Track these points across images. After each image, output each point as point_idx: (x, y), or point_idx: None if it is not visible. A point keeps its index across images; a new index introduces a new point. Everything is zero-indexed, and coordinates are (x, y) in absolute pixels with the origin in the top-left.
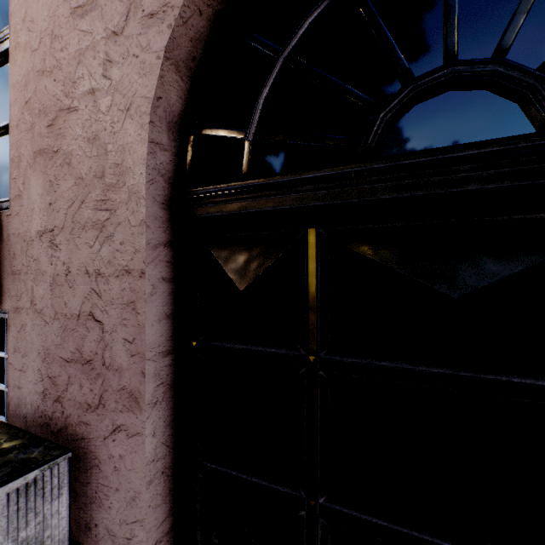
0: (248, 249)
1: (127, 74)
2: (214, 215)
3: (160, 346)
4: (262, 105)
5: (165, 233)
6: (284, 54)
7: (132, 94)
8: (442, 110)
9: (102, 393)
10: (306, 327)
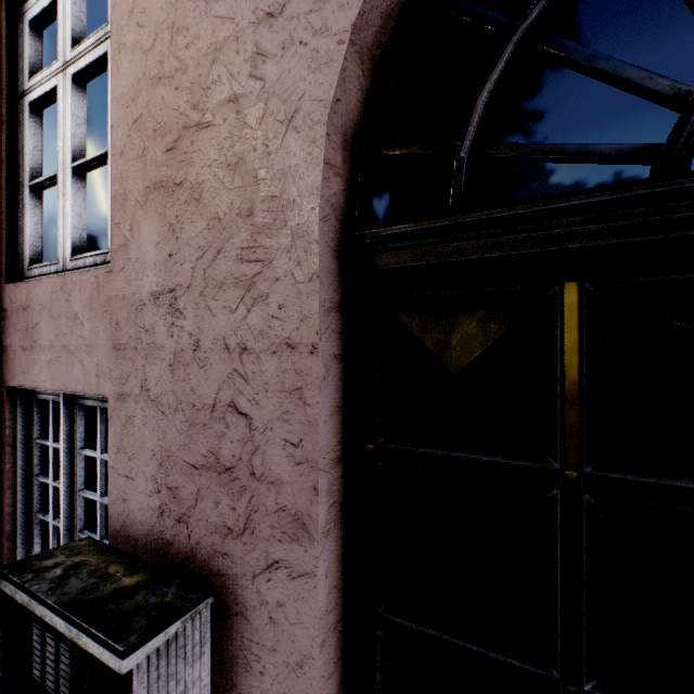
0: (459, 314)
1: (289, 70)
2: (407, 266)
3: (332, 450)
4: (484, 104)
5: (336, 292)
6: (522, 28)
7: (297, 97)
8: (618, 127)
9: (250, 514)
10: (561, 428)
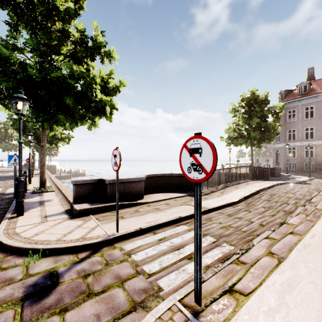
0: None
1: None
2: None
3: None
4: None
5: None
6: None
7: None
8: None
9: None
10: None
